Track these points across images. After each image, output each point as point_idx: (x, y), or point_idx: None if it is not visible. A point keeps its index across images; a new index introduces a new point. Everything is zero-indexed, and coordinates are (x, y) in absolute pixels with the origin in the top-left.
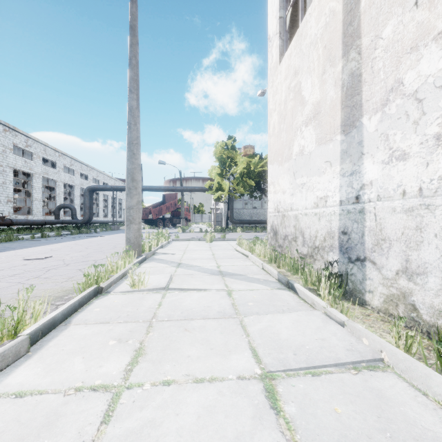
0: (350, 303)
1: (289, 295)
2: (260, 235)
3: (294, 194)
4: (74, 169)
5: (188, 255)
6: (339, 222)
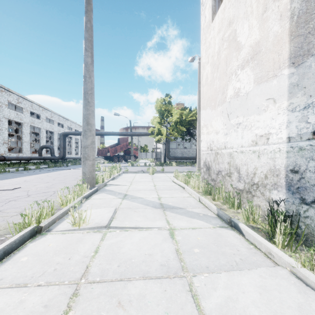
0: None
1: (234, 236)
2: (190, 168)
3: (228, 133)
4: (53, 120)
5: (134, 187)
6: (286, 159)
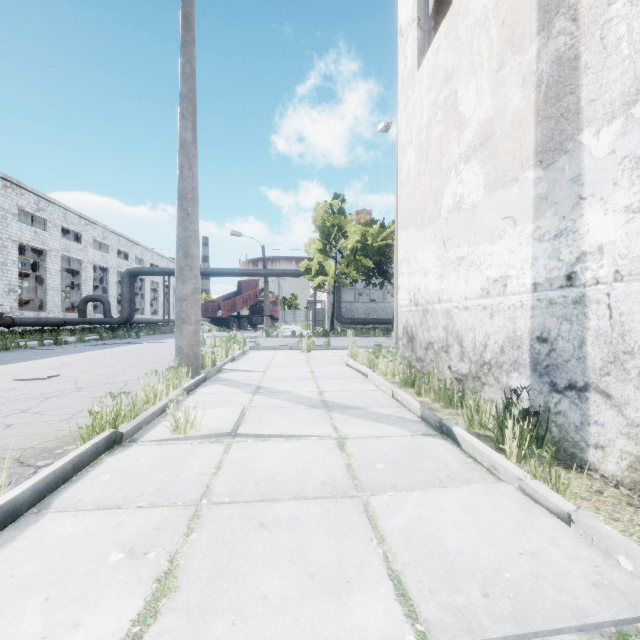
0: (572, 473)
1: (444, 447)
2: (381, 340)
3: (444, 275)
4: (108, 244)
5: (273, 374)
6: (531, 320)
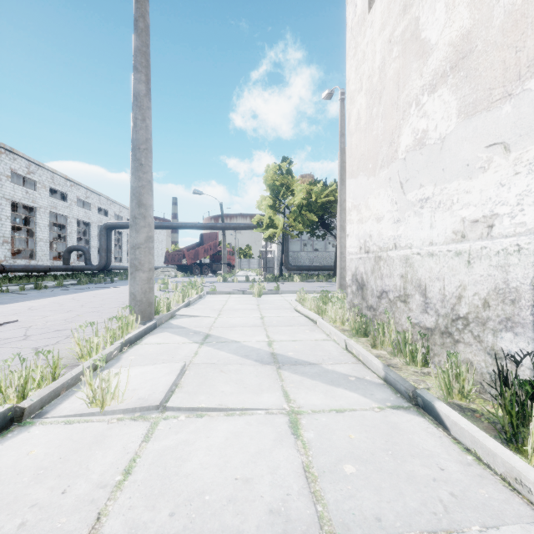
0: None
1: (427, 431)
2: (324, 285)
3: (402, 220)
4: (90, 202)
5: (224, 319)
6: None
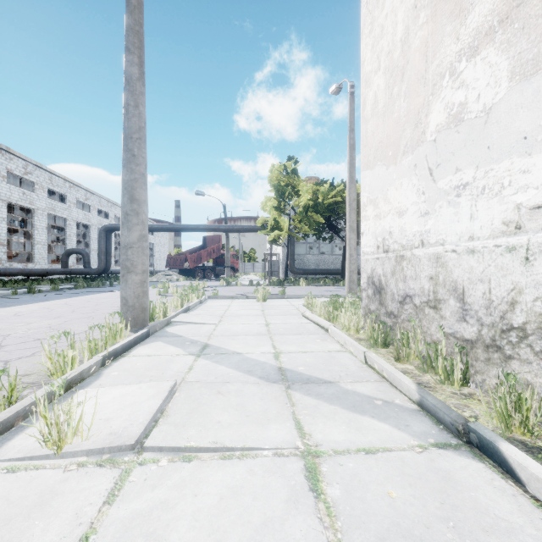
0: None
1: (493, 485)
2: (332, 289)
3: (431, 212)
4: (90, 204)
5: (225, 327)
6: None
